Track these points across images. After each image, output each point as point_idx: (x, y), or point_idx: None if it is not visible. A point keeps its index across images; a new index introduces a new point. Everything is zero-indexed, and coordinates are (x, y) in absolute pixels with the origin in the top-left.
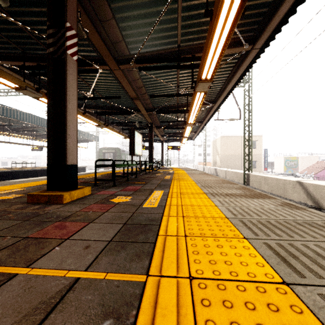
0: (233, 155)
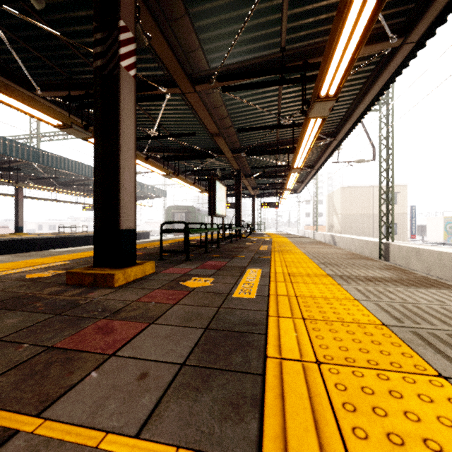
0: (360, 214)
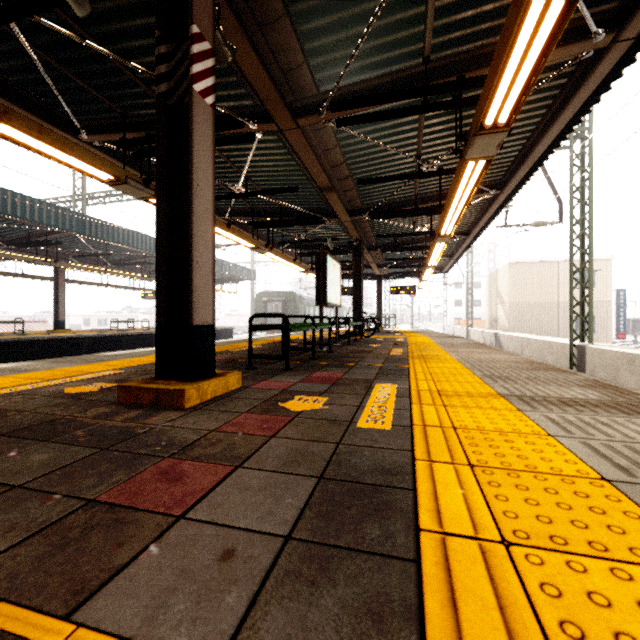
0: (538, 303)
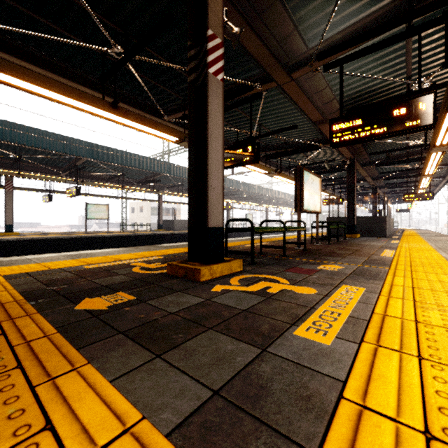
0: None
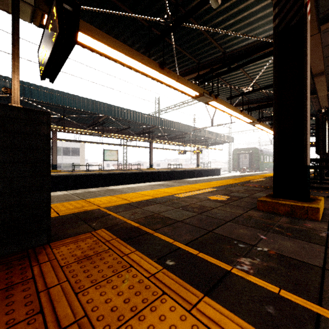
0: None
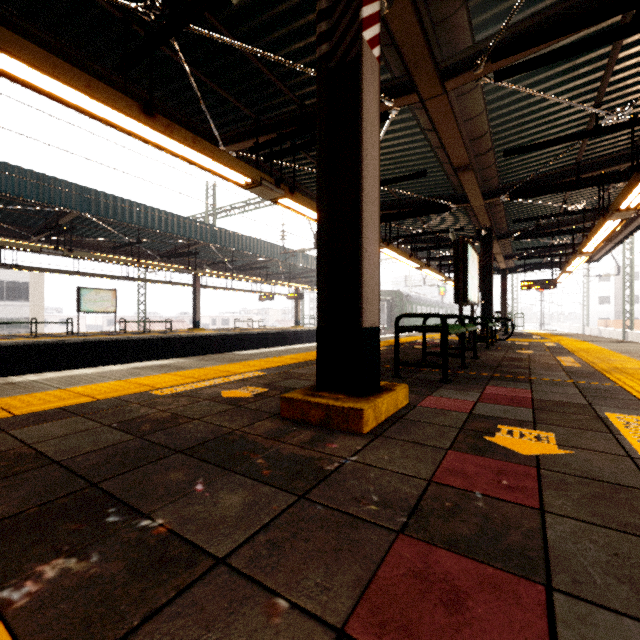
0: None
